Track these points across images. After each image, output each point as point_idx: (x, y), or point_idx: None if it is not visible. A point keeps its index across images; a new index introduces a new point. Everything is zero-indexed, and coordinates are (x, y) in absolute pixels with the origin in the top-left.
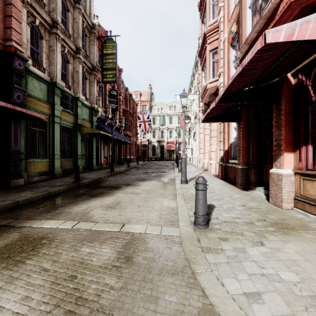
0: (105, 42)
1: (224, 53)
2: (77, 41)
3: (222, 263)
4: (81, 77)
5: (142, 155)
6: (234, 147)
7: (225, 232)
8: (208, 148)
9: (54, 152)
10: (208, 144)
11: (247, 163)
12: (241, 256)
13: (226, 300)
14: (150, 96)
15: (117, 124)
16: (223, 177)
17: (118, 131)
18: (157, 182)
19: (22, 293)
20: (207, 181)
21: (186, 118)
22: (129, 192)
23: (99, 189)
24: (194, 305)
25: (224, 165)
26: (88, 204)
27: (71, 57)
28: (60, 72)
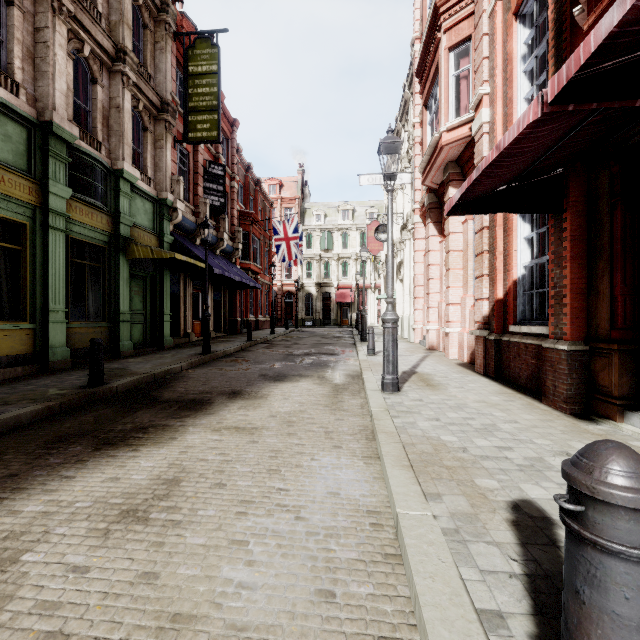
0: (193, 47)
1: (493, 41)
2: (118, 31)
3: None
4: (129, 122)
5: (284, 315)
6: (525, 292)
7: None
8: (438, 296)
9: (48, 304)
10: (438, 287)
11: (587, 336)
12: None
13: None
14: (302, 189)
15: (224, 242)
16: (492, 372)
17: (228, 260)
18: (316, 385)
19: None
20: (452, 384)
21: (382, 230)
22: (228, 424)
23: (145, 411)
24: None
25: (495, 340)
26: (55, 493)
27: (102, 69)
28: (71, 102)
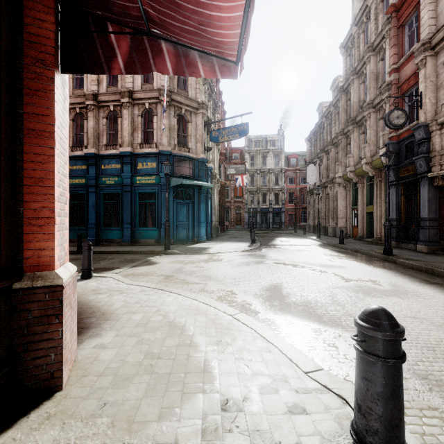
0: None
1: None
2: None
3: (293, 377)
4: None
5: None
6: None
7: (295, 440)
8: None
9: None
10: None
11: None
12: (268, 381)
13: (287, 349)
14: None
15: None
16: None
17: None
18: None
19: (437, 337)
20: None
21: None
22: None
23: None
24: (310, 346)
25: None
26: None
27: None
28: None
